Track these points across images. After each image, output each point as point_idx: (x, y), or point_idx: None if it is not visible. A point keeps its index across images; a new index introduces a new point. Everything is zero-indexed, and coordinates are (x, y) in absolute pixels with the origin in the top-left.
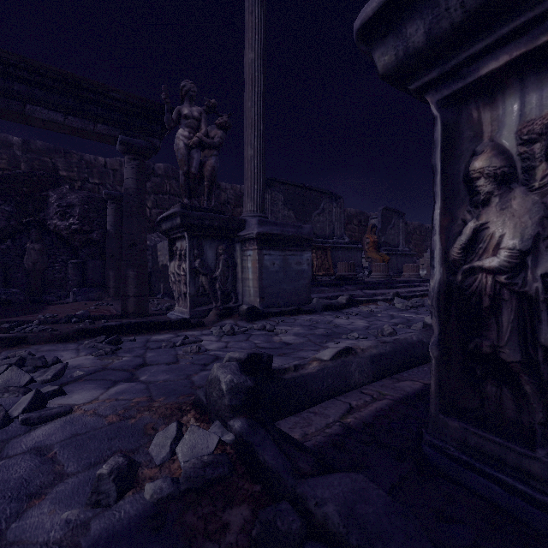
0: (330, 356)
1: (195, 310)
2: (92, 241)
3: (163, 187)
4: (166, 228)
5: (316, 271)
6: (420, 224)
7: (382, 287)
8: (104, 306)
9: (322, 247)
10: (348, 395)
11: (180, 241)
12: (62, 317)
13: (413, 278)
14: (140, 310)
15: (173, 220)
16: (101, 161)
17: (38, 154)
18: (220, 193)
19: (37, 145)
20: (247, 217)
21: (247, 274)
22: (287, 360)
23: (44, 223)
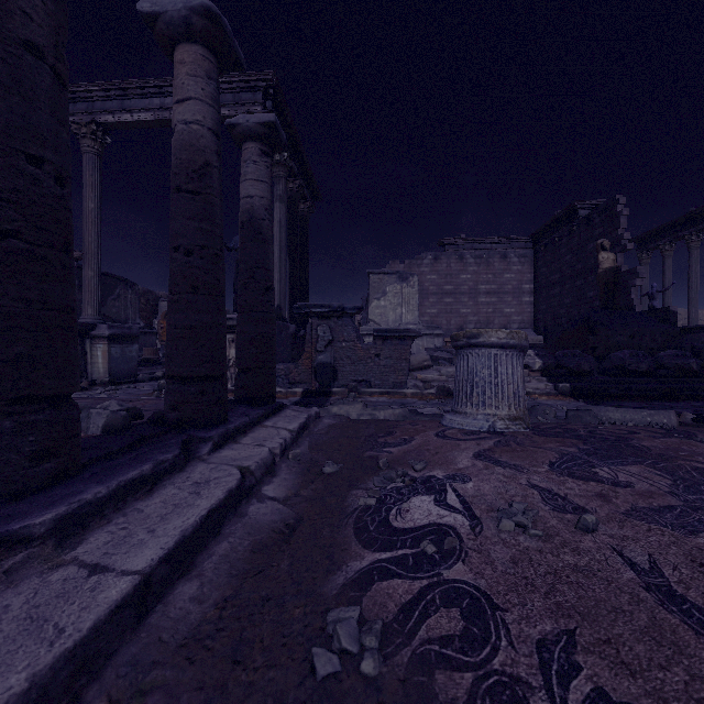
0: None
1: None
2: None
3: None
4: None
5: None
6: None
7: None
8: None
9: None
10: None
11: None
12: None
13: None
14: None
15: None
16: None
17: None
18: None
19: None
20: (89, 320)
21: (97, 359)
22: None
23: None
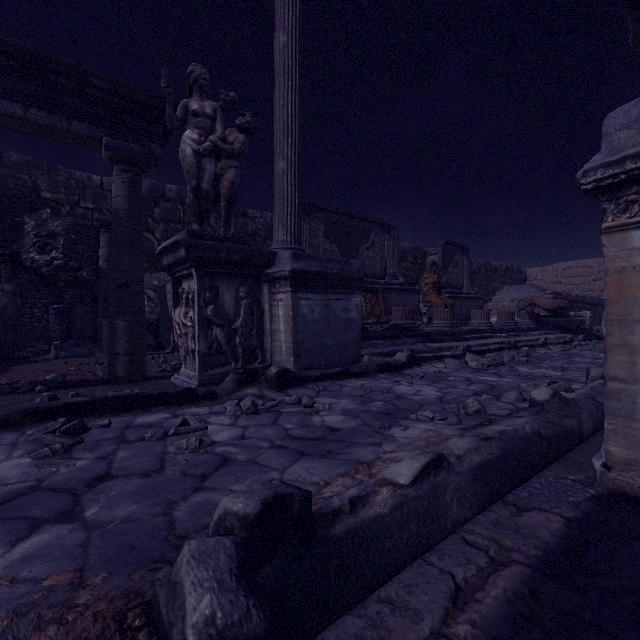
0: (409, 477)
1: (207, 373)
2: (82, 281)
3: (175, 214)
4: (168, 262)
5: (364, 319)
6: (486, 262)
7: (448, 339)
8: (91, 365)
9: (372, 289)
10: (444, 548)
11: (187, 281)
12: (25, 383)
13: (484, 327)
14: (134, 373)
15: (176, 252)
16: (96, 180)
17: (13, 170)
18: (247, 223)
19: (11, 159)
20: (277, 250)
21: (278, 324)
22: (334, 468)
23: (16, 257)
